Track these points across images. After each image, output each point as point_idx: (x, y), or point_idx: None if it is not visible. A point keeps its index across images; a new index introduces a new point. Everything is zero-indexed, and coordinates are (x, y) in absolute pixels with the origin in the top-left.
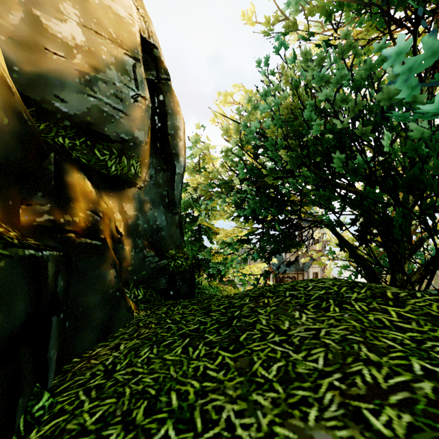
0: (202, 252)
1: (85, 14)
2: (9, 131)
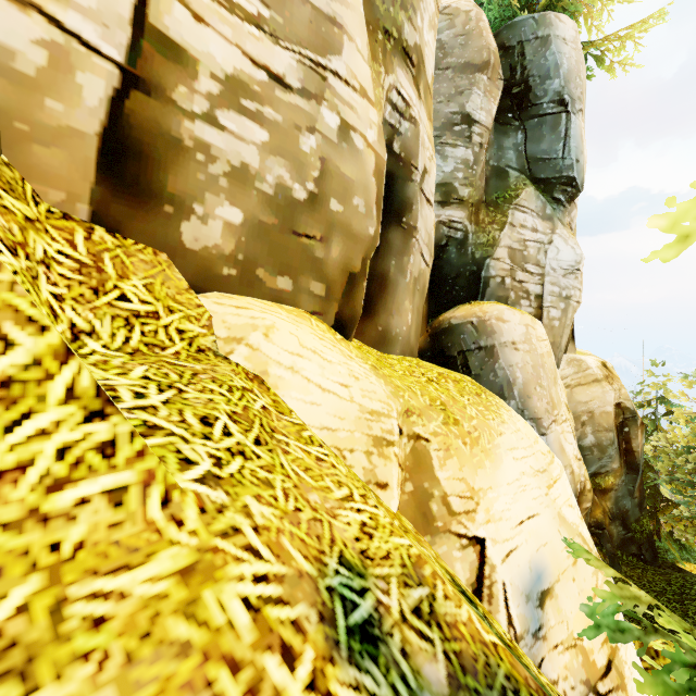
0: (661, 516)
1: (596, 426)
2: None
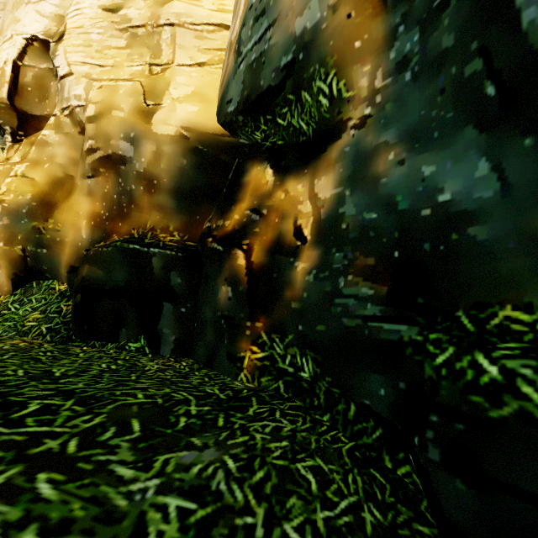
0: None
1: None
2: (190, 167)
